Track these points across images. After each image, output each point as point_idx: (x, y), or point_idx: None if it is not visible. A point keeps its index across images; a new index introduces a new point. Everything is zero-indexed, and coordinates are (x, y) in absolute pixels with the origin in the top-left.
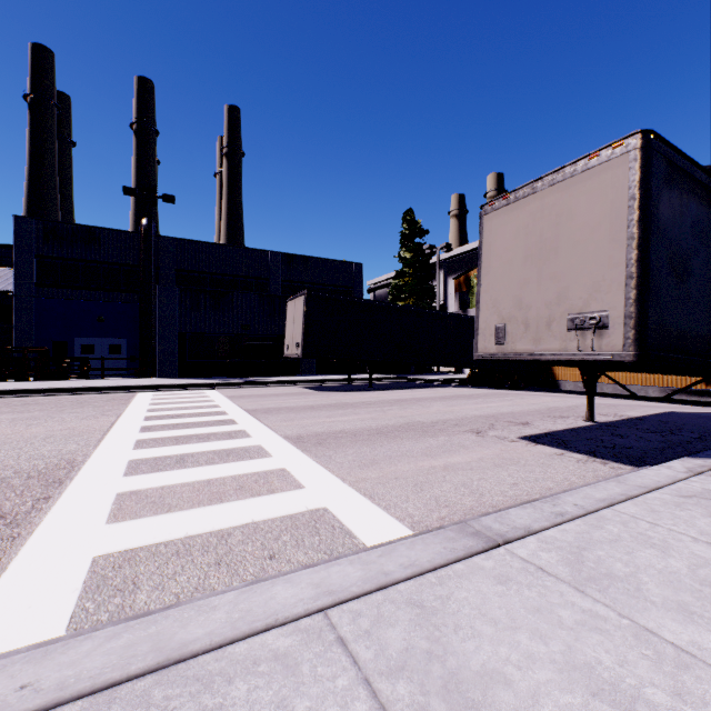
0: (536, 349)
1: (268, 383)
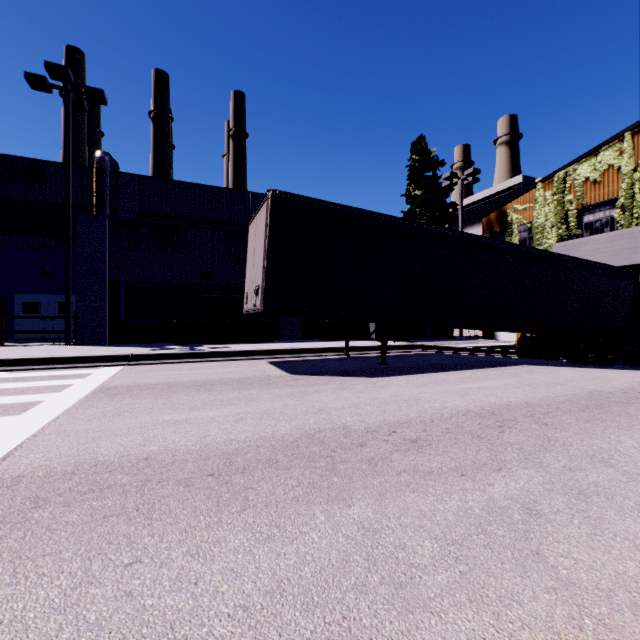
0: None
1: (219, 355)
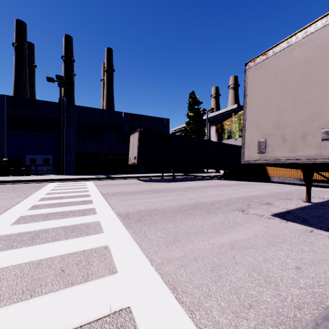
0: (292, 155)
1: (120, 178)
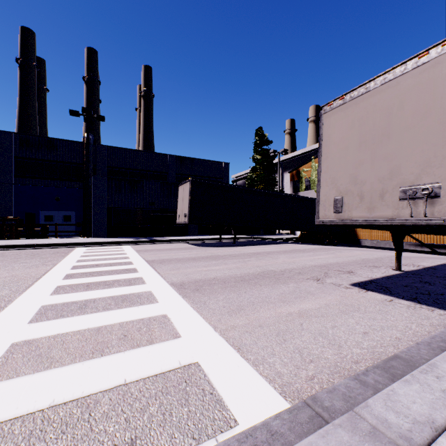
0: (370, 216)
1: (166, 241)
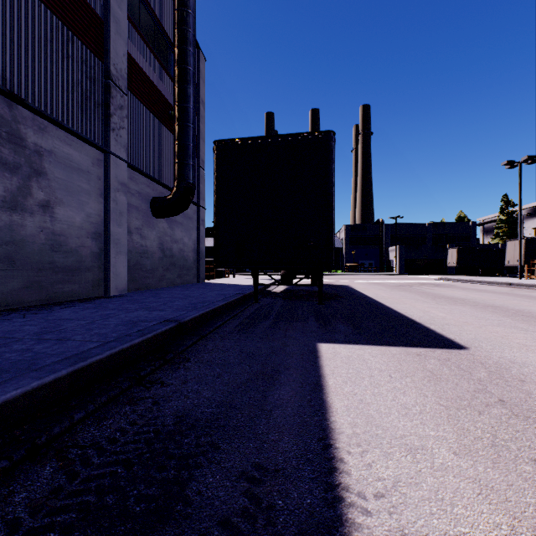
0: (513, 264)
1: (440, 275)
